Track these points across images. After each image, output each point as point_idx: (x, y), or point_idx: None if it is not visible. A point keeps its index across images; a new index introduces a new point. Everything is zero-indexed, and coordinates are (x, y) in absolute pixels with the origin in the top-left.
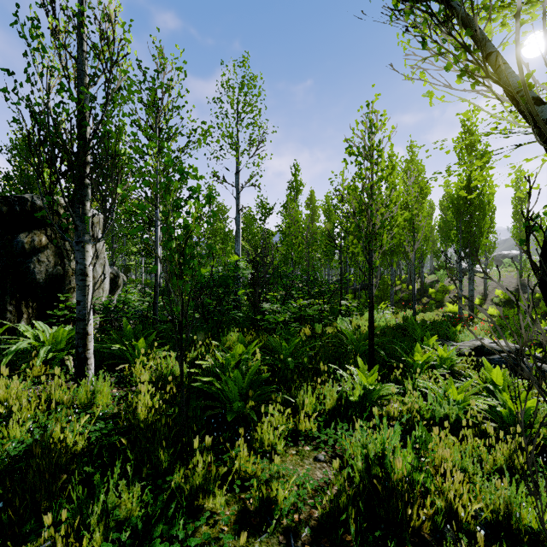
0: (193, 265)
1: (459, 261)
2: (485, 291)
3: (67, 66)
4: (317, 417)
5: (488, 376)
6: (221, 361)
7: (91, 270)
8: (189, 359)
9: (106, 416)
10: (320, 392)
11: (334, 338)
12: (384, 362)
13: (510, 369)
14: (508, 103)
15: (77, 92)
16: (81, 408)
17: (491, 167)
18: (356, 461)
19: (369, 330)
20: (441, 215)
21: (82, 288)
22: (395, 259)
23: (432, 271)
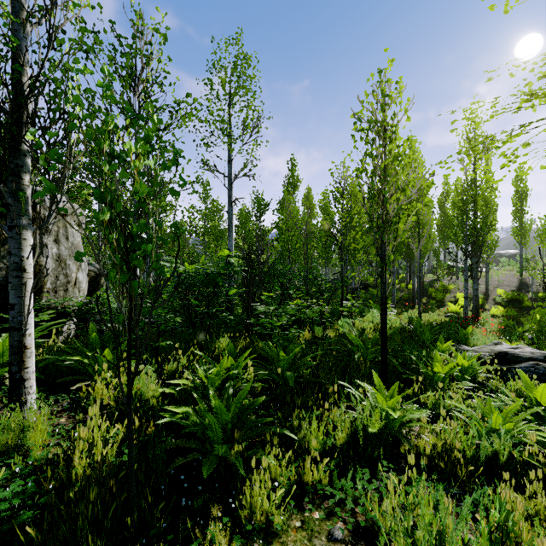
0: (144, 251)
1: (465, 259)
2: (487, 290)
3: (5, 2)
4: (328, 463)
5: (531, 395)
6: (203, 378)
7: (30, 264)
8: (168, 372)
9: (35, 465)
10: (328, 420)
11: (337, 343)
12: (398, 374)
13: (541, 380)
14: (541, 73)
15: (11, 30)
16: (5, 451)
17: (528, 144)
18: (390, 539)
19: (381, 336)
20: (439, 214)
21: (17, 287)
22: (397, 257)
23: (429, 270)
